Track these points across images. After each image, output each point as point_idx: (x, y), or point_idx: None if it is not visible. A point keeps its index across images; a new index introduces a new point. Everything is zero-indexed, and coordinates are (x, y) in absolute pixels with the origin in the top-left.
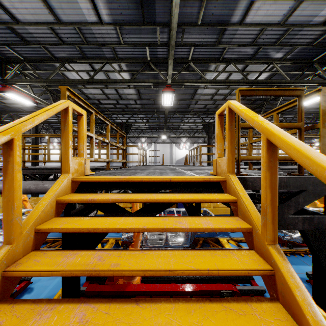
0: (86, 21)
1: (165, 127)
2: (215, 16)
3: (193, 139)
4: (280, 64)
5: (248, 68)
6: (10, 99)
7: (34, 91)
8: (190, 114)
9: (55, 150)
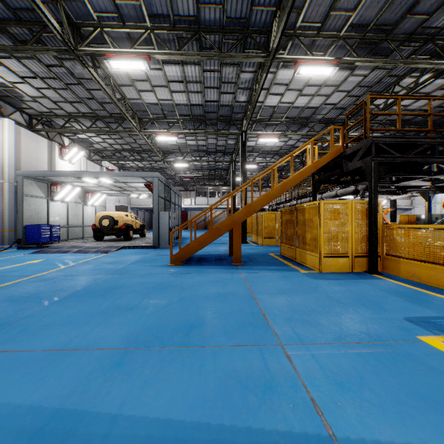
0: (359, 81)
1: None
2: (434, 3)
3: None
4: None
5: None
6: None
7: None
8: None
9: None
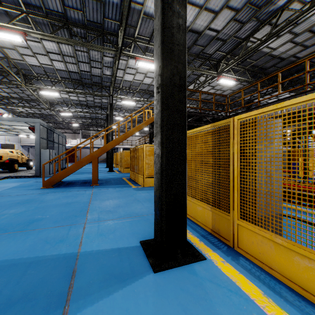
0: None
1: (291, 91)
2: (205, 41)
3: None
4: (295, 2)
5: (278, 22)
6: (190, 109)
7: (193, 102)
8: None
9: None
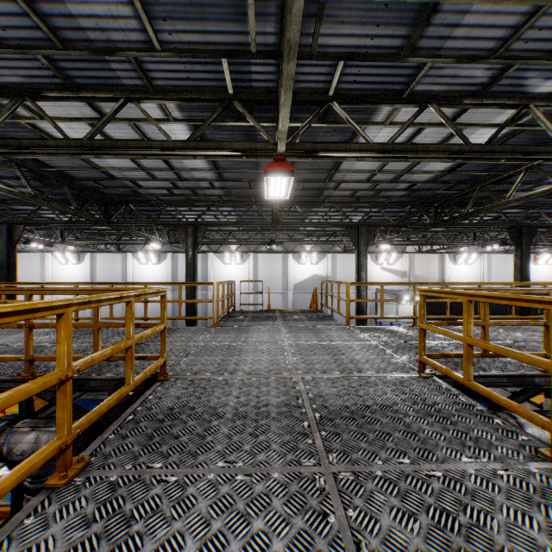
0: None
1: (274, 230)
2: None
3: (325, 246)
4: (544, 108)
5: (463, 117)
6: None
7: None
8: (322, 206)
9: (69, 264)
